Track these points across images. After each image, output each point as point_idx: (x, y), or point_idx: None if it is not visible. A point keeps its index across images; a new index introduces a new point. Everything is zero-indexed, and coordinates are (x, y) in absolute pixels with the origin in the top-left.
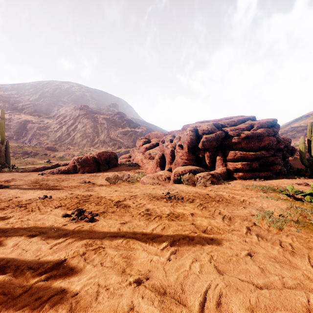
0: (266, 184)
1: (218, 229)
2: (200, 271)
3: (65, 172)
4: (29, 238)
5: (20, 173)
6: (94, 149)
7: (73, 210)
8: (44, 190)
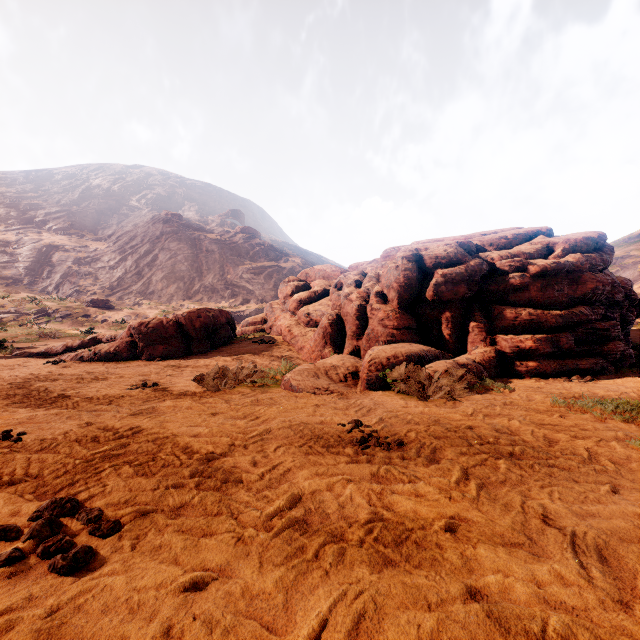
0: (607, 392)
1: (599, 639)
2: None
3: (109, 357)
4: None
5: (8, 359)
6: (192, 306)
7: (44, 501)
8: (21, 413)
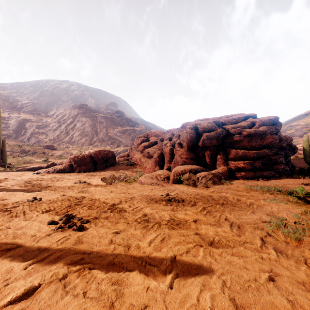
0: (270, 184)
1: (227, 240)
2: (212, 307)
3: (61, 171)
4: (3, 253)
5: (15, 172)
6: (93, 148)
7: (61, 215)
8: (35, 192)
